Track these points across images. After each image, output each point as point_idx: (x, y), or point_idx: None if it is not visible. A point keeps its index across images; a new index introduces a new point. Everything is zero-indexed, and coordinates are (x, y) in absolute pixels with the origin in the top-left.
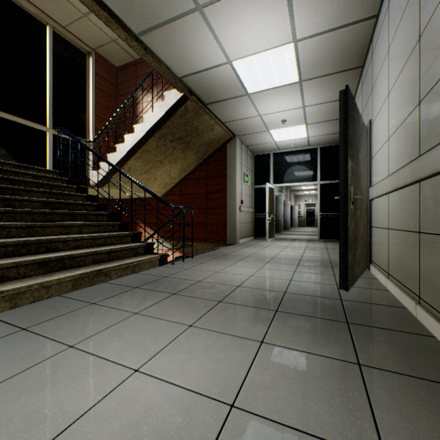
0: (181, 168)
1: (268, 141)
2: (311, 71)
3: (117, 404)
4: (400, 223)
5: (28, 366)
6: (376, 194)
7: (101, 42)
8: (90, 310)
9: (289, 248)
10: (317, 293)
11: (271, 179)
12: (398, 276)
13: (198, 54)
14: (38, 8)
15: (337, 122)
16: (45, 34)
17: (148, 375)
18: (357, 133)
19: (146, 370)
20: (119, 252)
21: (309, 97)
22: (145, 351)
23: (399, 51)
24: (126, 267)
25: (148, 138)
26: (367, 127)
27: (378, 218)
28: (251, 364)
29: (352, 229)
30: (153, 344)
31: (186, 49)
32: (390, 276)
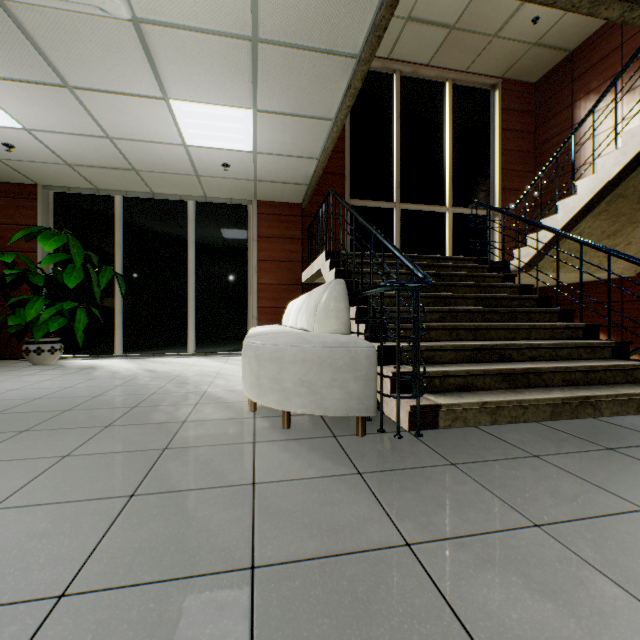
0: None
1: None
2: None
3: None
4: None
5: (597, 511)
6: None
7: (512, 61)
8: (615, 458)
9: None
10: None
11: None
12: None
13: None
14: (438, 68)
15: None
16: (444, 95)
17: None
18: None
19: None
20: (600, 373)
21: None
22: None
23: None
24: (625, 399)
25: (628, 172)
26: None
27: None
28: None
29: None
30: None
31: None
32: None
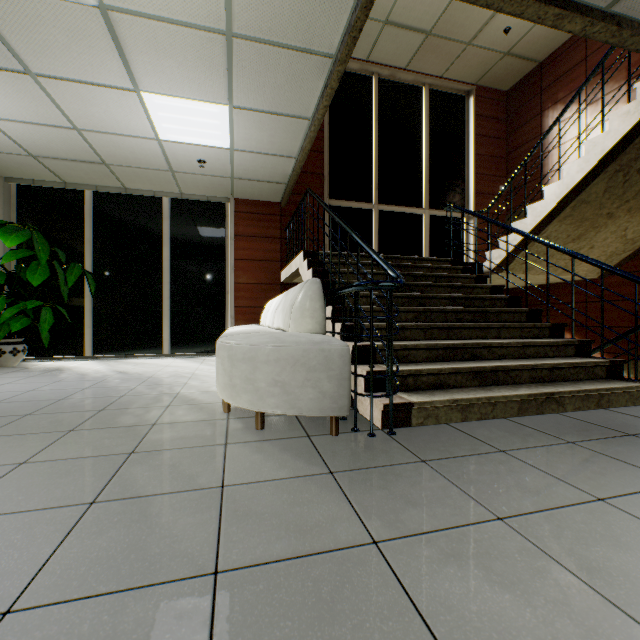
0: None
1: None
2: None
3: None
4: None
5: (556, 503)
6: None
7: (485, 69)
8: (575, 451)
9: None
10: None
11: None
12: None
13: None
14: (415, 72)
15: None
16: (421, 99)
17: None
18: None
19: None
20: (564, 370)
21: None
22: None
23: None
24: (586, 395)
25: (591, 179)
26: None
27: None
28: None
29: None
30: None
31: None
32: None
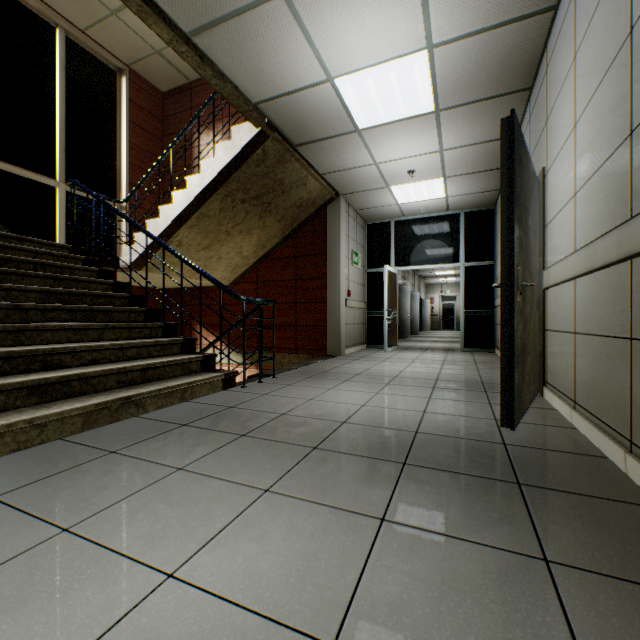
0: (259, 242)
1: (388, 203)
2: (454, 94)
3: None
4: (596, 325)
5: None
6: (554, 279)
7: (139, 55)
8: (106, 464)
9: (419, 362)
10: (466, 433)
11: (391, 260)
12: (592, 406)
13: (282, 67)
14: (43, 1)
15: (490, 174)
16: (54, 41)
17: (189, 585)
18: (526, 185)
19: (186, 576)
20: (161, 369)
21: (449, 136)
22: (188, 538)
23: (595, 56)
24: (171, 392)
25: (208, 196)
26: (538, 179)
27: (557, 316)
28: (365, 562)
29: (519, 333)
30: (203, 525)
31: (264, 59)
32: (577, 406)
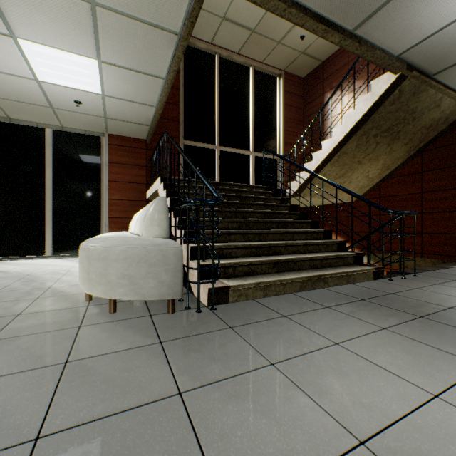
0: (383, 165)
1: None
2: None
3: (437, 425)
4: None
5: (310, 349)
6: None
7: (290, 61)
8: (329, 313)
9: None
10: None
11: None
12: None
13: (433, 13)
14: (245, 56)
15: None
16: (249, 75)
17: None
18: None
19: (450, 401)
20: (330, 260)
21: None
22: (431, 377)
23: None
24: (341, 276)
25: (348, 139)
26: None
27: None
28: None
29: None
30: (437, 372)
31: (415, 16)
32: None
